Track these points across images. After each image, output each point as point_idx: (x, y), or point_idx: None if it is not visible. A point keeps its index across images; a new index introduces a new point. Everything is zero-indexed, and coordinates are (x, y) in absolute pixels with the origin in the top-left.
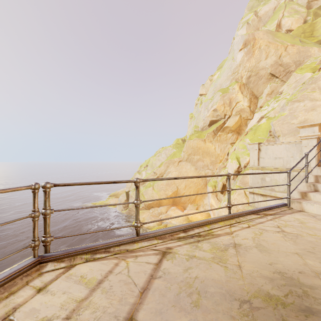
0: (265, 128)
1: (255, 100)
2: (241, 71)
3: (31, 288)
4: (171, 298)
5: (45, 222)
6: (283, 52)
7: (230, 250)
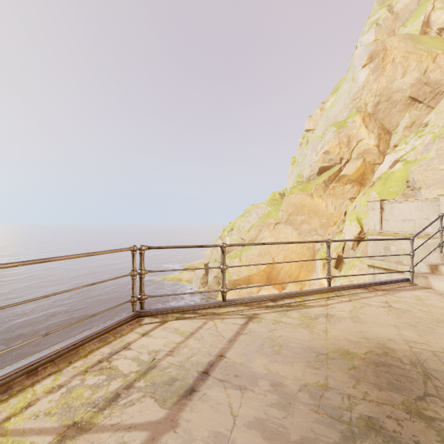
0: (400, 176)
1: (386, 136)
2: (365, 97)
3: (137, 333)
4: (255, 347)
5: (141, 281)
6: (430, 65)
7: (320, 319)
